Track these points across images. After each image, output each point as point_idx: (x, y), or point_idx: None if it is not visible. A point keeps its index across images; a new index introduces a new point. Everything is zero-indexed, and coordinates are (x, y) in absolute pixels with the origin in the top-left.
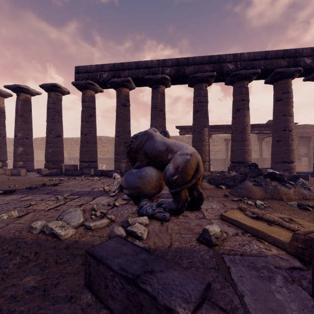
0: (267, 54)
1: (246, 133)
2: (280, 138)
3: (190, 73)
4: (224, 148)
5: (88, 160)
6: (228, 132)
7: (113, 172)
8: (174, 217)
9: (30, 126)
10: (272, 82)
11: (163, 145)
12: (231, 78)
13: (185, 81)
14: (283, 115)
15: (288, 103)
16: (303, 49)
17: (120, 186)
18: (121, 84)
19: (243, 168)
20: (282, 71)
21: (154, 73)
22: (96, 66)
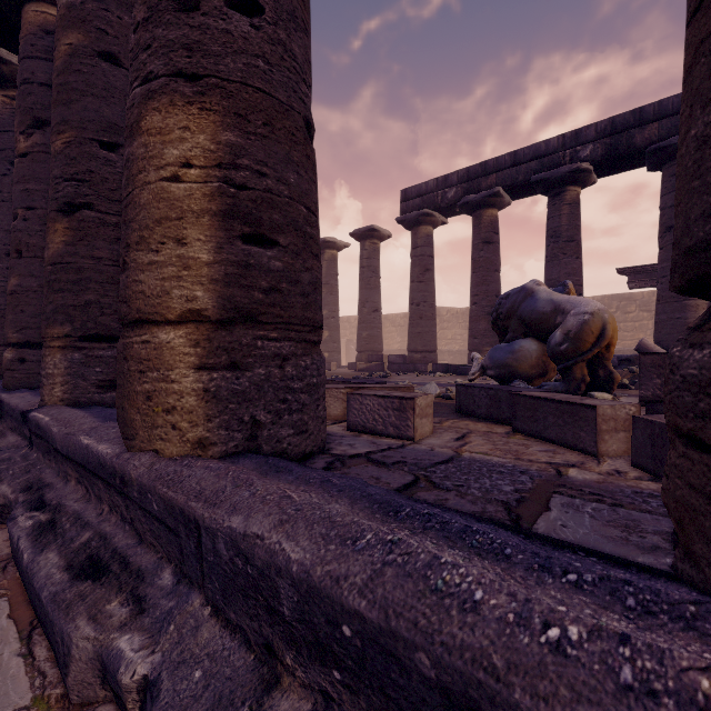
0: None
1: None
2: None
3: (647, 143)
4: None
5: (422, 349)
6: None
7: (466, 367)
8: None
9: (336, 299)
10: None
11: (548, 305)
12: None
13: (637, 162)
14: None
15: None
16: None
17: (482, 367)
18: (481, 203)
19: None
20: None
21: (552, 165)
22: (436, 182)
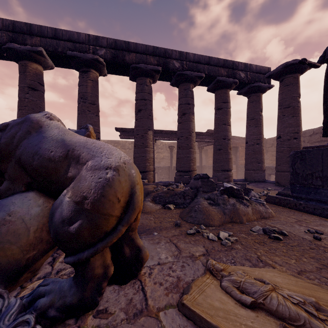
0: (210, 59)
1: (192, 140)
2: (221, 147)
3: (131, 62)
4: (168, 155)
5: None
6: (173, 138)
7: None
8: None
9: None
10: (214, 90)
11: (58, 147)
12: (177, 78)
13: (126, 72)
14: (223, 123)
15: (227, 113)
16: (239, 63)
17: None
18: (26, 54)
19: (193, 180)
20: (223, 80)
21: (82, 51)
22: None
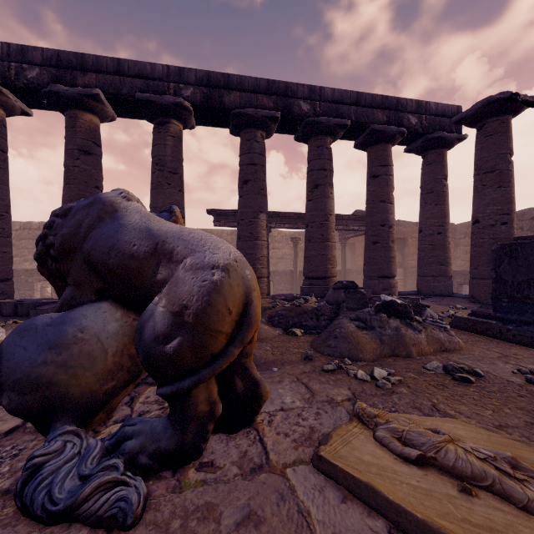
0: (360, 97)
1: (329, 228)
2: (377, 238)
3: (233, 106)
4: (290, 253)
5: None
6: (299, 225)
7: (46, 306)
8: (168, 481)
9: None
10: (366, 146)
11: (143, 239)
12: (305, 129)
13: (224, 121)
14: (381, 200)
15: (387, 183)
16: (407, 101)
17: None
18: (77, 101)
19: (332, 291)
20: (381, 130)
21: (158, 91)
22: (7, 47)
